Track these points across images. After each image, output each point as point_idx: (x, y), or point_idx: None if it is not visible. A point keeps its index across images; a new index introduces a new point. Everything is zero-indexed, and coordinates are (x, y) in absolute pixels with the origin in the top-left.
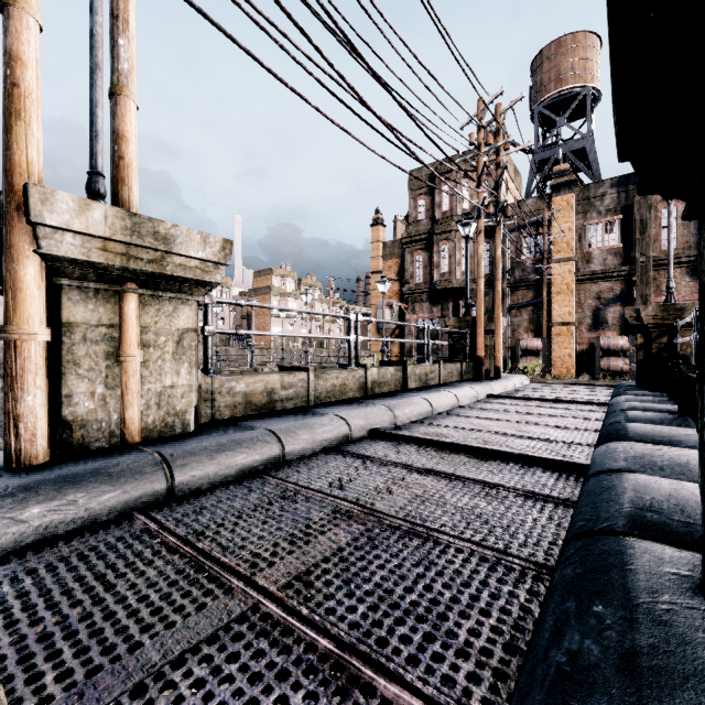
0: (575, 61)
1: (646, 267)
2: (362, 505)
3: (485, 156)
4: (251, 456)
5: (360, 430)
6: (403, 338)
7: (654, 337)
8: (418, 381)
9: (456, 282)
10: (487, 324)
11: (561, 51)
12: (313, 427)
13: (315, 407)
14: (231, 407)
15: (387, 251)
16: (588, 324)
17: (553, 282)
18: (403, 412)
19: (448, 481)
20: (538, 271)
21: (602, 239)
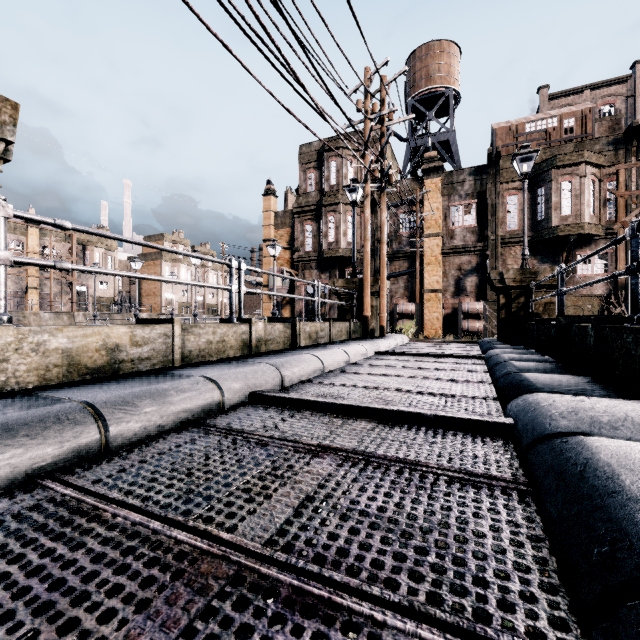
0: (441, 64)
1: (495, 244)
2: (212, 533)
3: (372, 121)
4: (34, 450)
5: (237, 394)
6: (294, 304)
7: (514, 298)
8: (308, 339)
9: (342, 251)
10: (373, 285)
11: (430, 54)
12: (165, 395)
13: (181, 367)
14: (41, 370)
15: (278, 221)
16: (452, 291)
17: (424, 254)
18: (292, 371)
19: (352, 463)
20: (412, 244)
21: (462, 219)
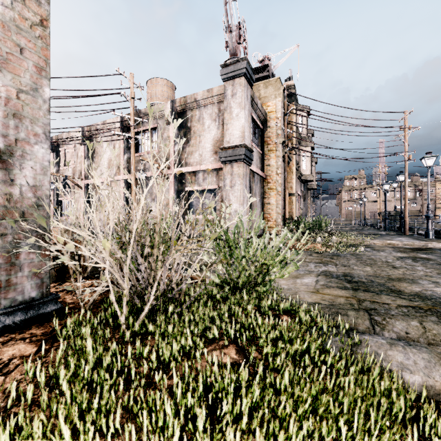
0: None
1: None
2: None
3: None
4: None
5: None
6: None
7: None
8: None
9: None
10: None
11: None
12: None
13: None
14: None
15: None
16: None
17: None
18: None
19: None
20: None
21: None
